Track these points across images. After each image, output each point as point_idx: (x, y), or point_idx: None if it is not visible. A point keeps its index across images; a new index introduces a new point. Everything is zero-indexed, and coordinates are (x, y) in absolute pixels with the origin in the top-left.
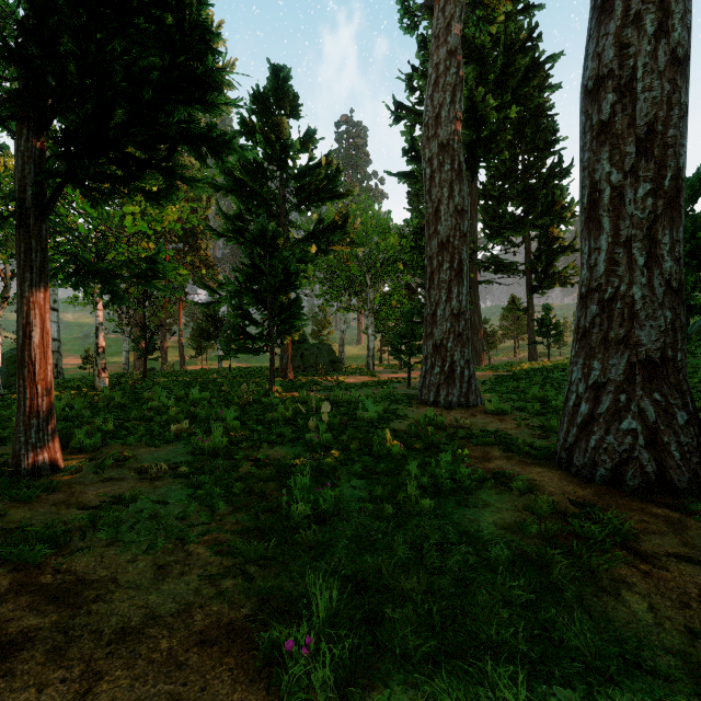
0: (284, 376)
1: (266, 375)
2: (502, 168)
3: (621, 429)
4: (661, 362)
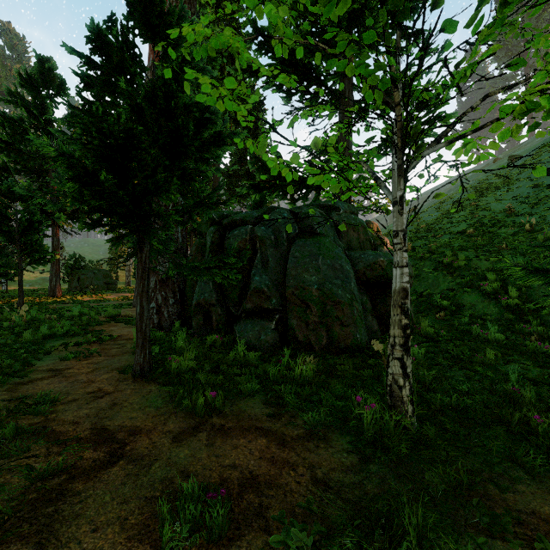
0: (52, 294)
1: (39, 294)
2: (236, 156)
3: (150, 307)
4: (166, 279)
